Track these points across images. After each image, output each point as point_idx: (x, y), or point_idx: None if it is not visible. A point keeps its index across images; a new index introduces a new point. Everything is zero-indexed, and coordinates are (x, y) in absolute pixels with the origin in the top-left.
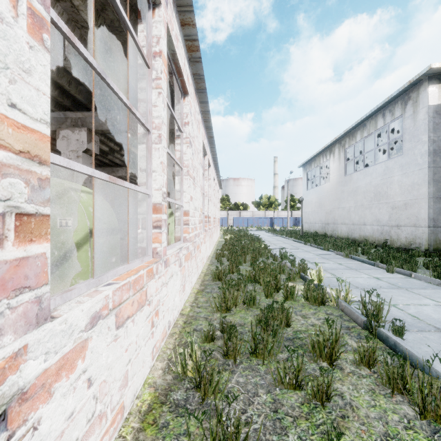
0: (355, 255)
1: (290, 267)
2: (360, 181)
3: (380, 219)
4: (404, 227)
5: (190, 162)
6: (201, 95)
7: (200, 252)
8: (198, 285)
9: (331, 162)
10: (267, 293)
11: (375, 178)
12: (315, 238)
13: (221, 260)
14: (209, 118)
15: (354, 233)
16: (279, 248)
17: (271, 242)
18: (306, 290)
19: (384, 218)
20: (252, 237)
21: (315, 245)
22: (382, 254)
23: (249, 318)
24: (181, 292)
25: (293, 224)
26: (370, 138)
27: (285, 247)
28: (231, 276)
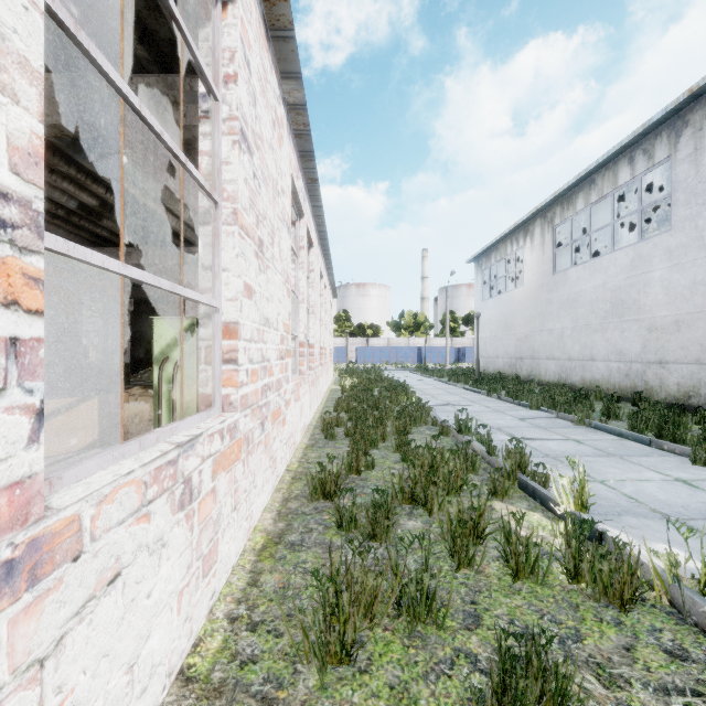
0: (598, 420)
1: (483, 454)
2: (583, 282)
3: (623, 350)
4: (674, 364)
5: (244, 192)
6: (283, 49)
7: (282, 424)
8: (270, 517)
9: (526, 252)
10: (459, 557)
11: (613, 275)
12: (503, 383)
13: (333, 436)
14: (307, 128)
15: (572, 376)
16: (444, 404)
17: (425, 391)
18: (573, 552)
19: (633, 349)
20: (391, 382)
21: (510, 398)
22: (652, 419)
23: (421, 698)
24: (193, 585)
25: (455, 360)
26: (594, 210)
27: (454, 401)
28: (356, 482)
